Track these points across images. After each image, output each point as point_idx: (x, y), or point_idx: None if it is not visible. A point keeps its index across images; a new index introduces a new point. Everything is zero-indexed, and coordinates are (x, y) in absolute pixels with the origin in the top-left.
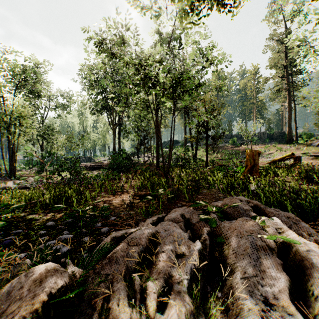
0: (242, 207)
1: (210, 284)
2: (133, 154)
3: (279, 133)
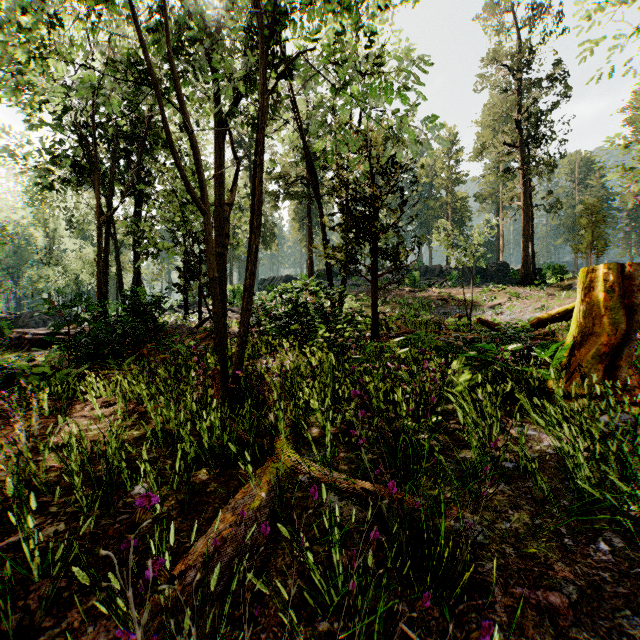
0: None
1: None
2: (156, 299)
3: (497, 265)
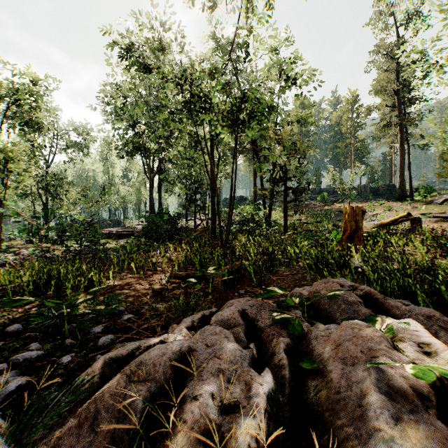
0: (346, 297)
1: None
2: (179, 215)
3: (386, 186)
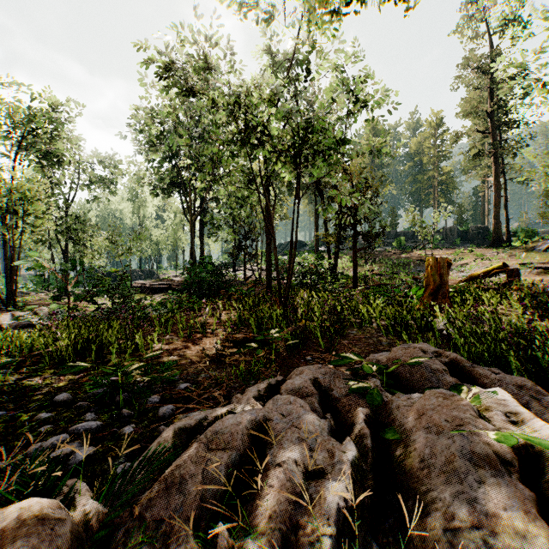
0: (429, 364)
1: (377, 536)
2: (226, 265)
3: (478, 229)
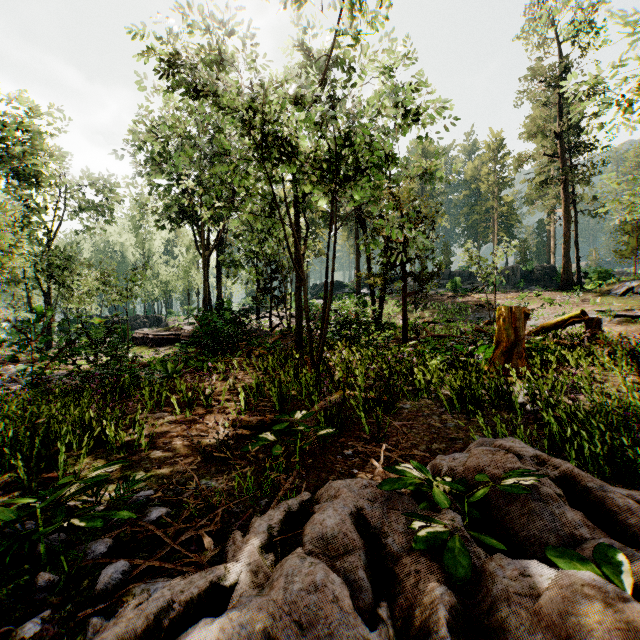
0: (536, 486)
1: None
2: (247, 312)
3: (544, 269)
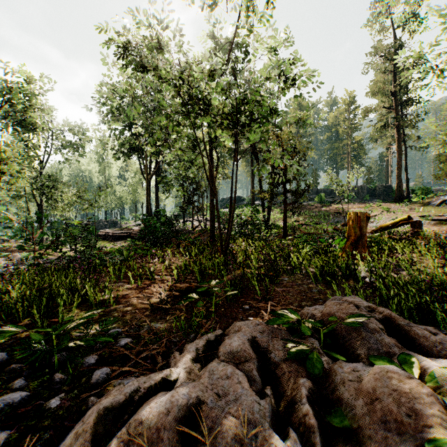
0: (366, 323)
1: None
2: (176, 217)
3: (383, 187)
